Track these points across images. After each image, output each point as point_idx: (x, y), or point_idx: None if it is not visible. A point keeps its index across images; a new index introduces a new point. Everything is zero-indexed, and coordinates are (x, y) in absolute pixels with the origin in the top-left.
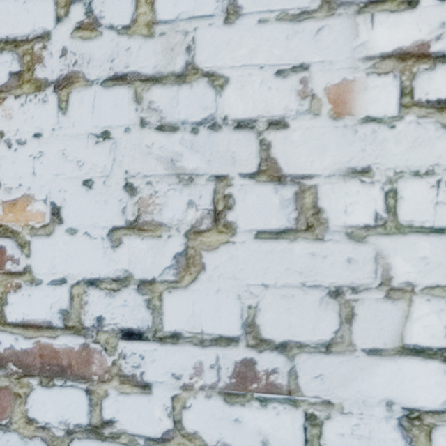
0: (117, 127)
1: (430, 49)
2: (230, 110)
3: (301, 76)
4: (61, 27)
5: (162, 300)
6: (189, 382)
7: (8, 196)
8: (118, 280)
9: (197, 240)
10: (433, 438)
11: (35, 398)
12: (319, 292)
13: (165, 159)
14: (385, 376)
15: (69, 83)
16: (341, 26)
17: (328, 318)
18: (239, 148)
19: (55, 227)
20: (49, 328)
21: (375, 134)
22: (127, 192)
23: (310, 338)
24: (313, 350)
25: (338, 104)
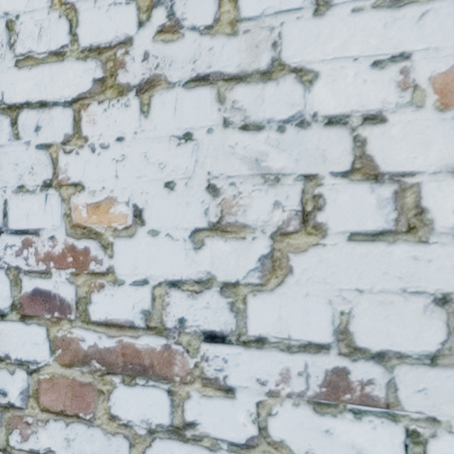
0: (199, 129)
1: None
2: (320, 106)
3: (401, 66)
4: (143, 32)
5: (246, 303)
6: (275, 389)
7: (92, 198)
8: (200, 282)
9: (284, 242)
10: None
11: (118, 396)
12: (423, 299)
13: (249, 160)
14: None
15: (151, 86)
16: (449, 9)
17: (433, 328)
18: (330, 145)
19: (137, 229)
20: (132, 328)
21: None
22: (210, 194)
23: (412, 348)
24: (415, 362)
25: (445, 94)
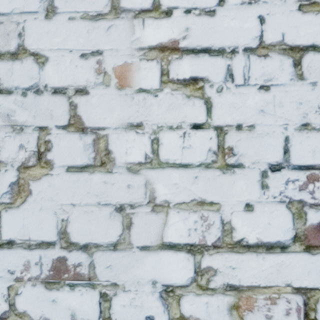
0: None
1: (179, 45)
2: (49, 80)
3: (97, 58)
4: None
5: (0, 217)
6: (20, 276)
7: None
8: None
9: (26, 173)
10: (181, 304)
11: None
12: (109, 208)
13: (3, 114)
14: (152, 264)
15: None
16: (123, 26)
17: (115, 226)
18: (55, 107)
19: None
20: None
21: (145, 100)
22: None
23: (103, 240)
24: (105, 249)
25: (121, 79)
